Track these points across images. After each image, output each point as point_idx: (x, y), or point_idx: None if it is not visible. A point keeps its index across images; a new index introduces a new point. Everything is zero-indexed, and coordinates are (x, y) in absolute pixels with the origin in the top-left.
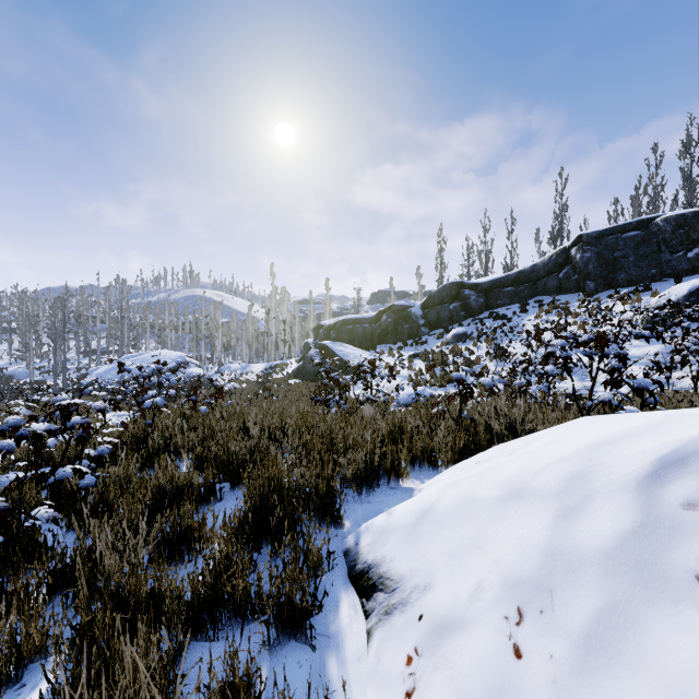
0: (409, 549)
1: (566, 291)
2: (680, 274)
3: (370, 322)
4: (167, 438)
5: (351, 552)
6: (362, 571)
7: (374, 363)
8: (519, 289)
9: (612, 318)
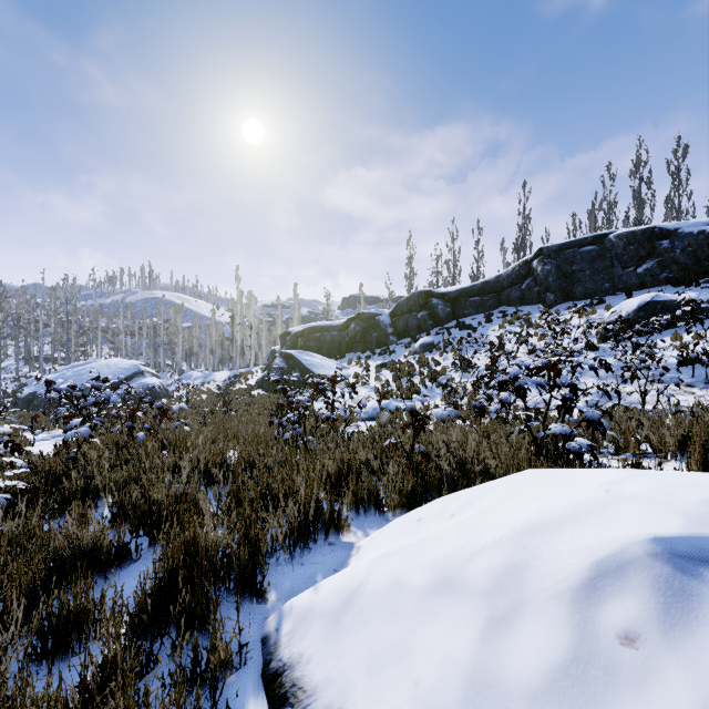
0: (327, 649)
1: (528, 302)
2: (631, 289)
3: (339, 330)
4: (90, 476)
5: (269, 640)
6: (276, 672)
7: (334, 380)
8: (484, 299)
9: (569, 331)
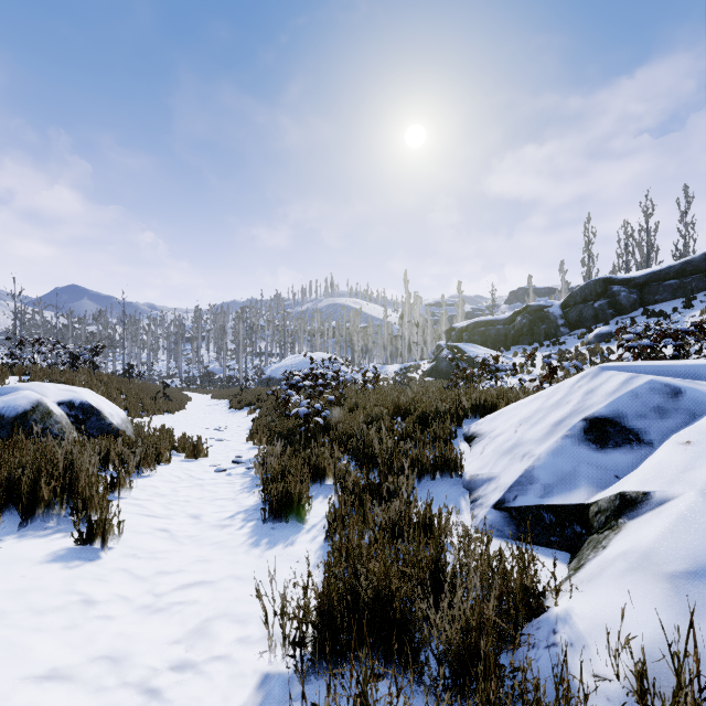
0: (490, 424)
1: None
2: None
3: (504, 324)
4: (355, 399)
5: (466, 433)
6: (470, 436)
7: (497, 358)
8: (684, 282)
9: None
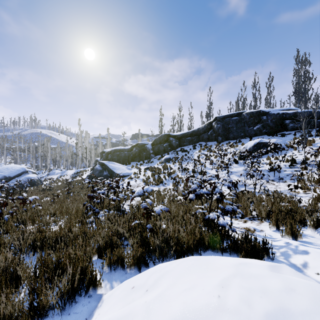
0: None
1: (211, 140)
2: (251, 136)
3: (128, 151)
4: None
5: None
6: None
7: (118, 181)
8: (192, 138)
9: (226, 155)
